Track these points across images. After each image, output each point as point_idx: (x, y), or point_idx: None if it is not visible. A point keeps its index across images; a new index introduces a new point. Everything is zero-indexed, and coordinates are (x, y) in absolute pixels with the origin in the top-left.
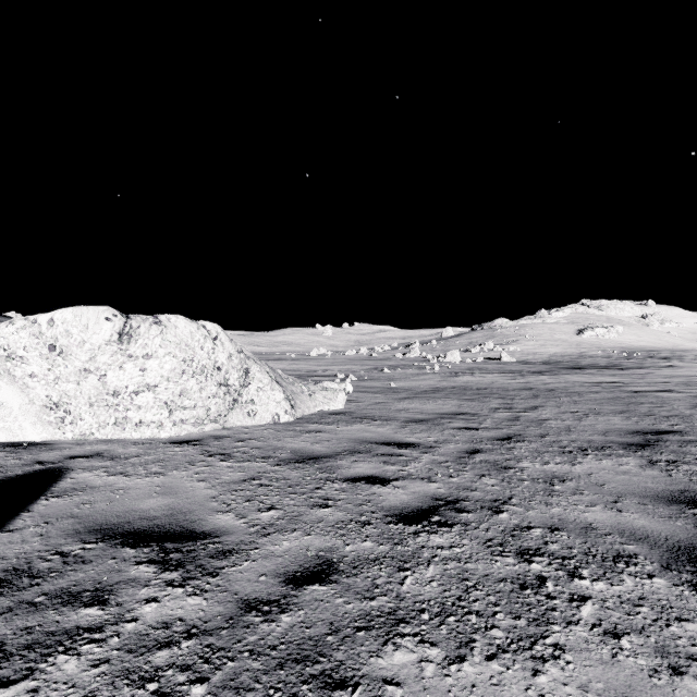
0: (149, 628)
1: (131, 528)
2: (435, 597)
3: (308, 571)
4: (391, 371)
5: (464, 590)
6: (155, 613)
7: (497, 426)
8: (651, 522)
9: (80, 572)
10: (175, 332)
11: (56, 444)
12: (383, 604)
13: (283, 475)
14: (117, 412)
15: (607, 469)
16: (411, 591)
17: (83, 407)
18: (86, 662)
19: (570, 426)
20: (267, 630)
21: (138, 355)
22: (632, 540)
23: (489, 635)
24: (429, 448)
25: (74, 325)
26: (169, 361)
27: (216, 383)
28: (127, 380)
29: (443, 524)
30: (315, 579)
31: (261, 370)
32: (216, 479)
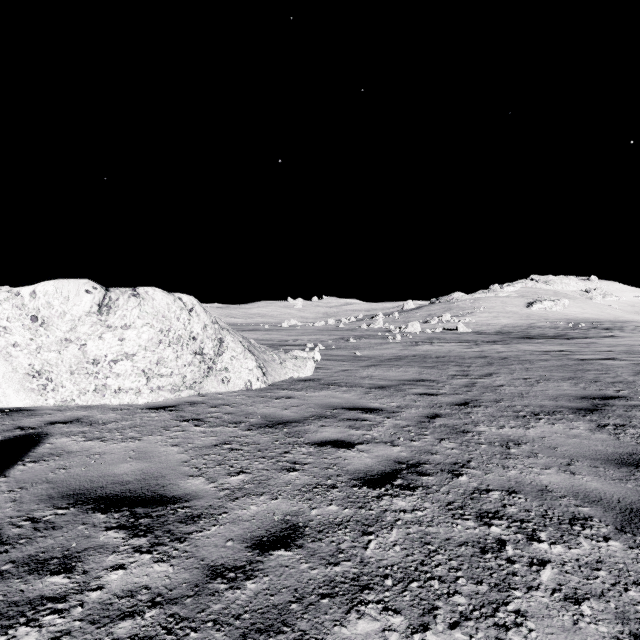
0: (114, 597)
1: (103, 493)
2: (398, 562)
3: (274, 535)
4: (356, 341)
5: (426, 555)
6: (120, 581)
7: (455, 392)
8: (603, 484)
9: (49, 538)
10: (153, 304)
11: (38, 410)
12: (347, 570)
13: (253, 439)
14: (96, 379)
15: (559, 433)
16: (374, 556)
17: (64, 375)
18: (47, 634)
19: (522, 392)
20: (231, 597)
21: (117, 326)
22: (586, 503)
23: (452, 601)
24: (392, 413)
25: (55, 297)
26: (146, 331)
27: (191, 352)
28: (107, 349)
29: (406, 487)
30: (281, 544)
31: (235, 340)
32: (189, 444)
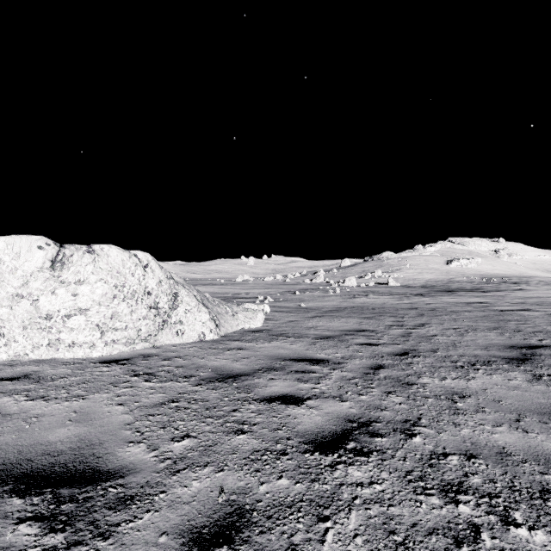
0: None
1: (28, 468)
2: None
3: (217, 525)
4: (301, 294)
5: (393, 550)
6: None
7: (393, 342)
8: None
9: None
10: (107, 260)
11: None
12: None
13: (202, 396)
14: (50, 334)
15: (499, 385)
16: None
17: (16, 330)
18: None
19: (455, 341)
20: None
21: (71, 281)
22: (550, 469)
23: None
24: (338, 364)
25: (6, 252)
26: (100, 286)
27: (146, 307)
28: (59, 304)
29: (359, 452)
30: (223, 539)
31: (189, 294)
32: (135, 402)
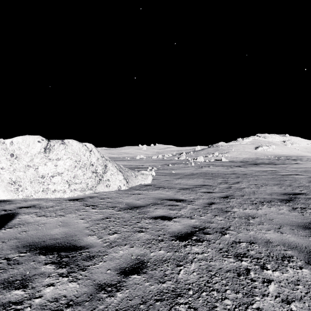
0: (47, 302)
1: (44, 244)
2: (195, 281)
3: (132, 267)
4: (172, 166)
5: (210, 277)
6: (51, 293)
7: (221, 191)
8: (297, 238)
9: (15, 269)
10: (72, 148)
11: (14, 201)
12: (169, 286)
13: (121, 216)
14: (43, 185)
15: (273, 212)
16: (183, 278)
17: (27, 183)
18: None
19: (254, 191)
20: (109, 301)
21: (54, 158)
22: (289, 248)
23: (223, 303)
24: (190, 202)
25: (22, 144)
26: (68, 161)
27: (91, 172)
28: (48, 170)
29: (198, 240)
30: (135, 272)
31: (113, 165)
32: (89, 218)
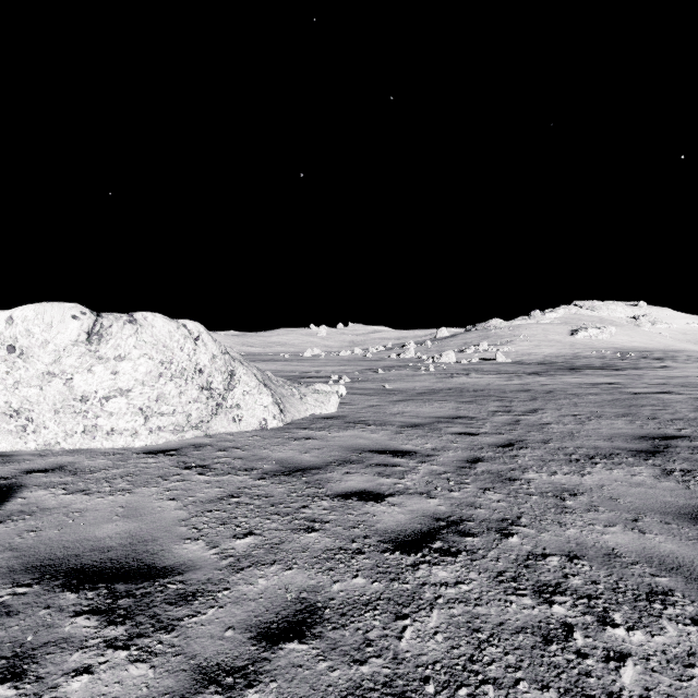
0: None
1: (78, 564)
2: (441, 657)
3: (286, 621)
4: (386, 372)
5: (476, 647)
6: (83, 692)
7: (497, 431)
8: (680, 546)
9: None
10: (152, 332)
11: (15, 456)
12: (377, 671)
13: (266, 491)
14: (85, 419)
15: (619, 481)
16: (411, 650)
17: (47, 414)
18: None
19: (573, 430)
20: None
21: (110, 357)
22: (663, 571)
23: None
24: (427, 456)
25: (36, 323)
26: (144, 363)
27: (197, 387)
28: (97, 384)
29: (446, 552)
30: (293, 634)
31: (248, 373)
32: (189, 497)
